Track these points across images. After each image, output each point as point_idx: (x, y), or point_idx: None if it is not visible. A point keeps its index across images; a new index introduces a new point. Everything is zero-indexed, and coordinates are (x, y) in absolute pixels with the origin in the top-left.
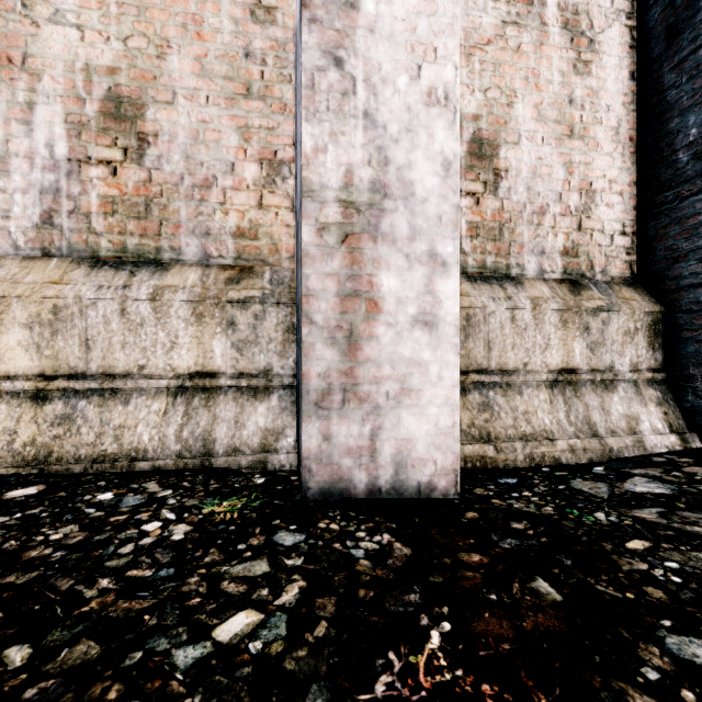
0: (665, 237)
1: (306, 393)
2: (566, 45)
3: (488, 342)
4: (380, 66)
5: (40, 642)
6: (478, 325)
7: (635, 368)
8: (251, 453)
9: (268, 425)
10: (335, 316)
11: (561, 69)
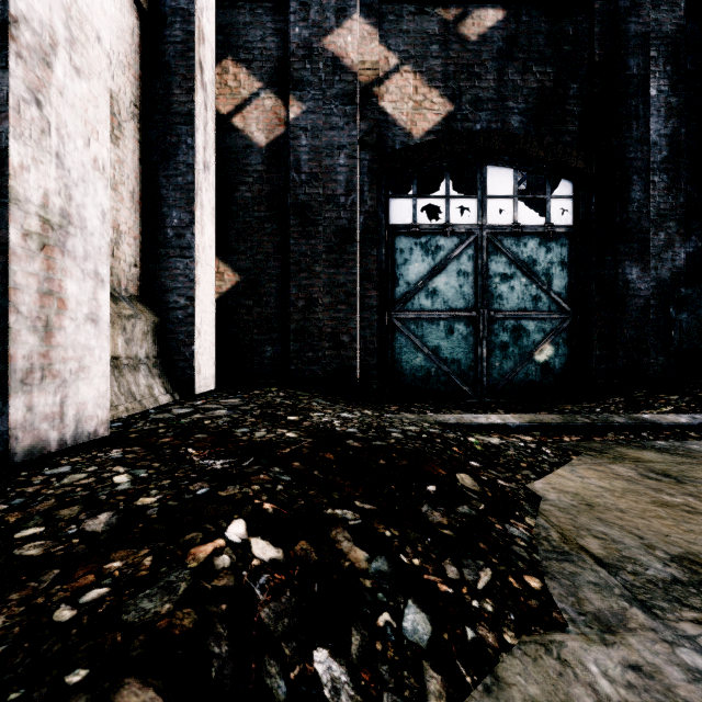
0: (160, 276)
1: (14, 372)
2: None
3: None
4: (67, 124)
5: (28, 527)
6: None
7: (148, 356)
8: None
9: None
10: (36, 309)
11: None
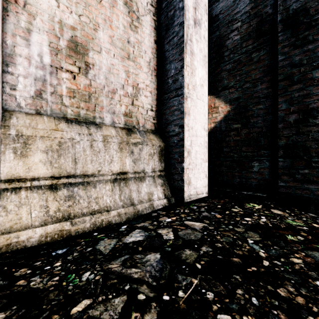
0: (165, 114)
1: None
2: (126, 13)
3: (75, 159)
4: None
5: None
6: (68, 148)
7: (154, 170)
8: None
9: None
10: None
11: (123, 24)
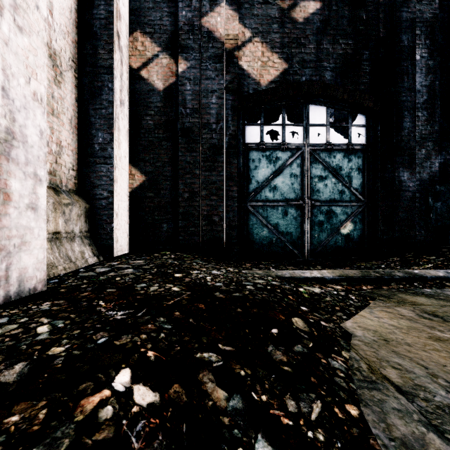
0: (90, 176)
1: None
2: (51, 67)
3: None
4: (11, 66)
5: None
6: None
7: (81, 231)
8: None
9: None
10: None
11: (49, 77)
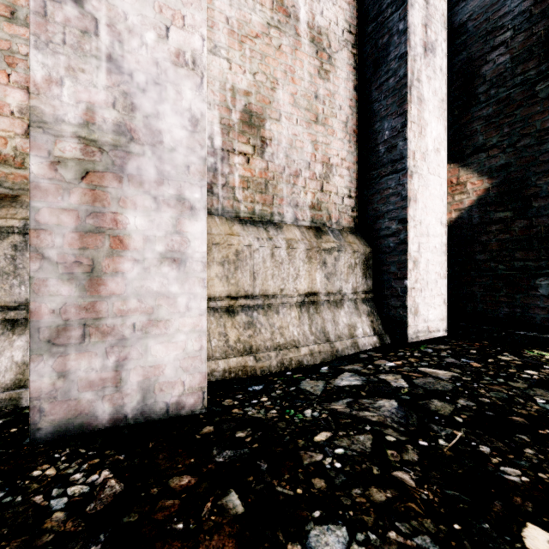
0: (372, 202)
1: (36, 331)
2: (313, 55)
3: (253, 273)
4: (125, 16)
5: None
6: (246, 259)
7: (355, 290)
8: (1, 391)
9: (26, 358)
10: (73, 251)
11: (309, 71)
